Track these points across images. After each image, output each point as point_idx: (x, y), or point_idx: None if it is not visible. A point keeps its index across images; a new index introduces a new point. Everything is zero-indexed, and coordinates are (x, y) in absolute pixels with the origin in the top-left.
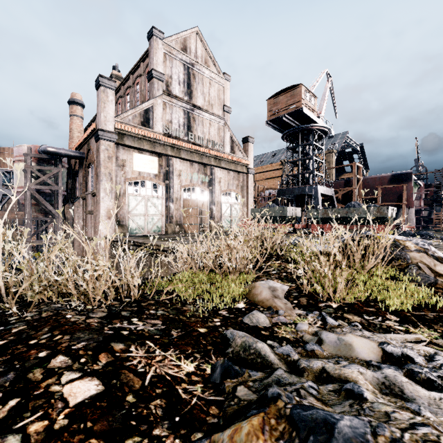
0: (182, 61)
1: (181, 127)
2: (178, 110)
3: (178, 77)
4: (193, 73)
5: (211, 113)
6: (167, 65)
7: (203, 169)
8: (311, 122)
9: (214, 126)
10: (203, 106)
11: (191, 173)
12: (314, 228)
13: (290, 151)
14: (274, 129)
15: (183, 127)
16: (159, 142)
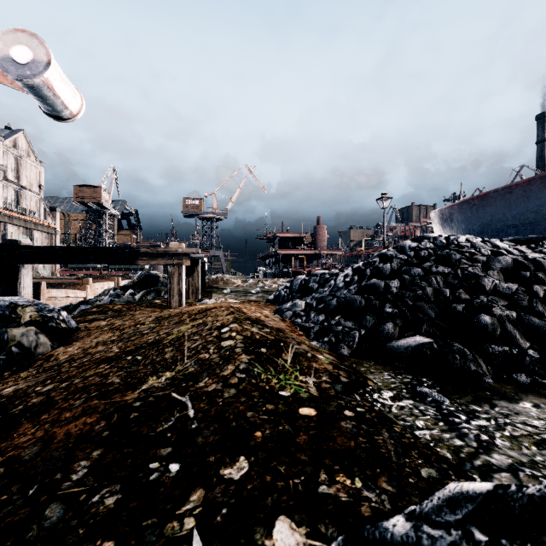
0: (14, 155)
1: (13, 202)
2: (12, 190)
3: (11, 166)
4: (20, 162)
5: (32, 191)
6: (5, 158)
7: (26, 232)
8: (106, 207)
9: (33, 200)
10: (27, 186)
11: (18, 234)
12: (114, 273)
13: (90, 222)
14: (78, 205)
15: (14, 201)
16: (2, 214)
